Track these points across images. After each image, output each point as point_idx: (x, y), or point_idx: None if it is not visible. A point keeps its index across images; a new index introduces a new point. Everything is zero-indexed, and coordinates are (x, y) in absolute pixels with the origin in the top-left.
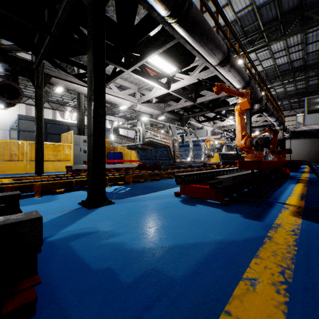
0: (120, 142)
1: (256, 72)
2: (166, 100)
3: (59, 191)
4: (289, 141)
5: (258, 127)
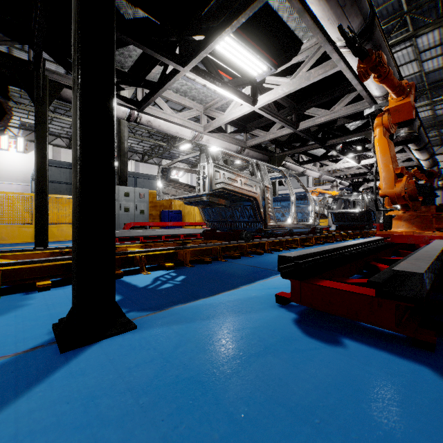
0: (174, 193)
1: None
2: (248, 128)
3: (39, 285)
4: (439, 193)
5: None
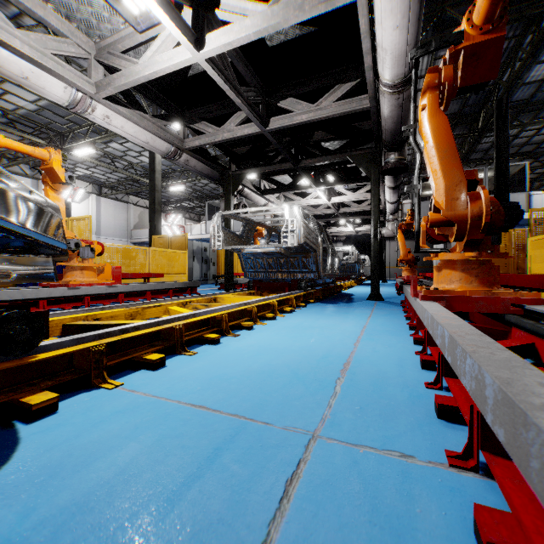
0: None
1: None
2: (187, 118)
3: None
4: (388, 244)
5: (357, 216)
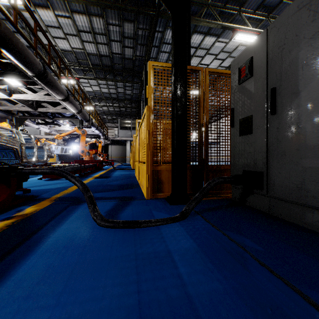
0: None
1: (87, 98)
2: None
3: None
4: (111, 146)
5: (89, 135)
